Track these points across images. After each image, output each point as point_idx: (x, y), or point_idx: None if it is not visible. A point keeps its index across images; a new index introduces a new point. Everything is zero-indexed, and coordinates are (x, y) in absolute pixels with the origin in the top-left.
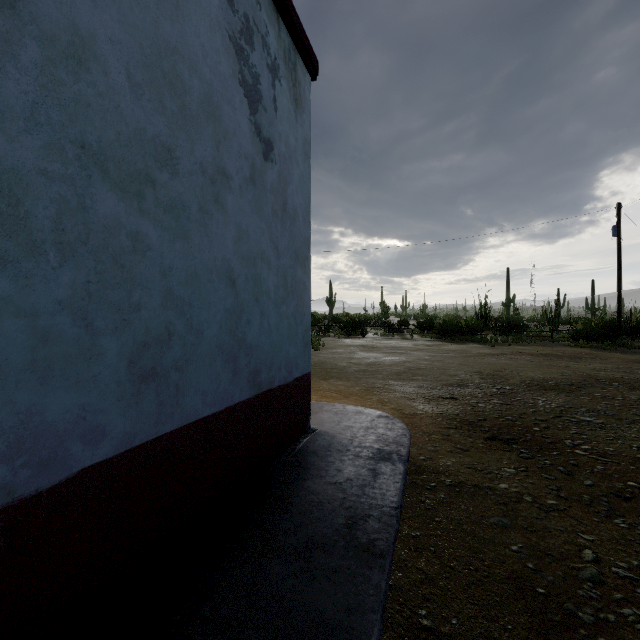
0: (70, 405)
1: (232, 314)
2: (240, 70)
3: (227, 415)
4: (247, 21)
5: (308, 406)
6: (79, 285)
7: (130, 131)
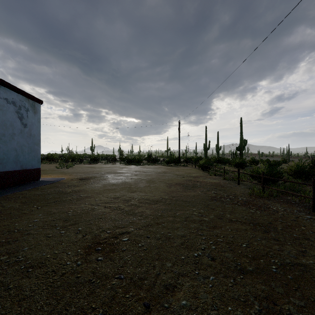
0: None
1: (16, 155)
2: (18, 115)
3: (15, 171)
4: (20, 106)
5: (40, 175)
6: None
7: None
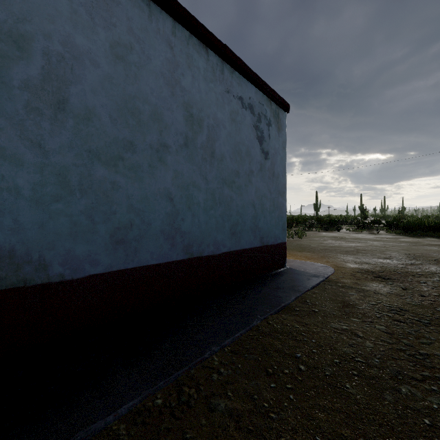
0: (221, 237)
1: (254, 217)
2: (256, 134)
3: (252, 250)
4: (259, 115)
5: (285, 256)
6: (222, 211)
7: (230, 171)
